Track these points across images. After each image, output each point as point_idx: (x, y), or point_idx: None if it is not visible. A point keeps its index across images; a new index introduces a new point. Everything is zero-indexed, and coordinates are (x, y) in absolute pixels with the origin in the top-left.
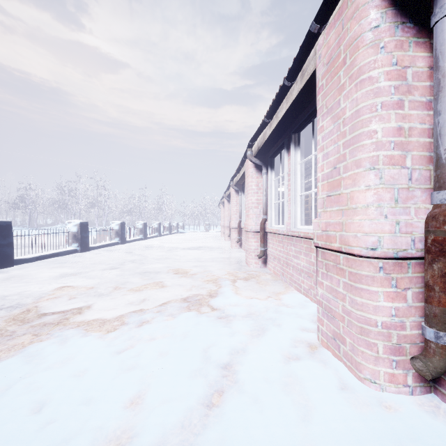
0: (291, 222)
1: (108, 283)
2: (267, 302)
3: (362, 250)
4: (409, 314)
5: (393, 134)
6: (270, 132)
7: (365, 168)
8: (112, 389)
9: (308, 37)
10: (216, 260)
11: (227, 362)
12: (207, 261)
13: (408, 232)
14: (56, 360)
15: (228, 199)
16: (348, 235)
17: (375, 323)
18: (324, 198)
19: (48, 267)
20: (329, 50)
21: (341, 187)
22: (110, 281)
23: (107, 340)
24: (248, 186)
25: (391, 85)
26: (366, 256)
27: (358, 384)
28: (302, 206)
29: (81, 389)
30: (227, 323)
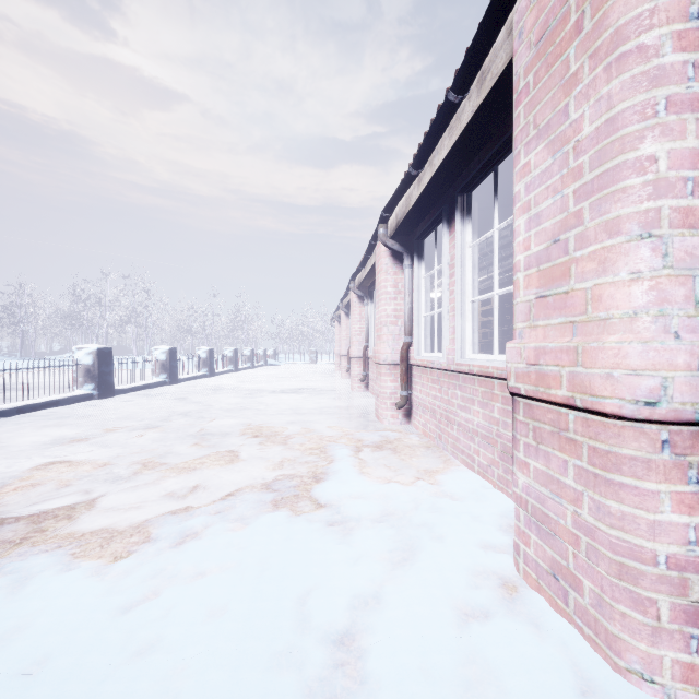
0: (456, 348)
1: (135, 455)
2: (417, 491)
3: (623, 405)
4: None
5: (691, 164)
6: (419, 193)
7: (629, 237)
8: None
9: None
10: (326, 411)
11: (345, 629)
12: (311, 413)
13: None
14: None
15: (347, 311)
16: (591, 373)
17: (652, 558)
18: (531, 302)
19: (35, 427)
20: (542, 14)
21: (570, 279)
22: (139, 451)
23: (109, 580)
24: (380, 288)
25: (689, 60)
26: (633, 418)
27: (615, 681)
28: (475, 320)
29: None
30: (345, 535)
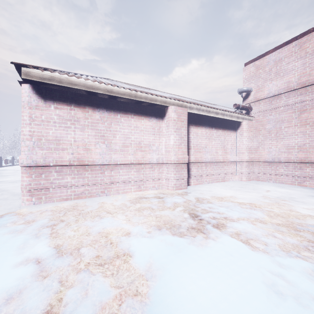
0: None
1: None
2: None
3: None
4: None
5: None
6: None
7: None
8: None
9: None
10: None
11: None
12: None
13: None
14: None
15: None
16: None
17: None
18: None
19: None
20: None
21: None
22: None
23: None
24: None
25: None
26: None
27: None
28: None
29: None
30: None
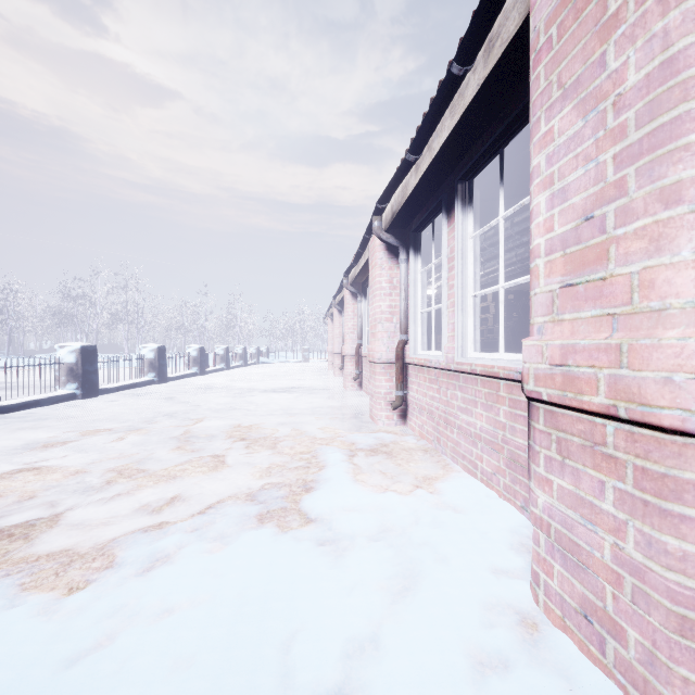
0: (456, 346)
1: (112, 461)
2: (416, 502)
3: (688, 418)
4: None
5: None
6: (417, 181)
7: (694, 205)
8: None
9: None
10: (319, 411)
11: (336, 688)
12: (303, 414)
13: None
14: None
15: (340, 309)
16: (642, 377)
17: None
18: (554, 292)
19: (10, 429)
20: None
21: (608, 262)
22: (117, 456)
23: (57, 620)
24: (374, 283)
25: None
26: None
27: None
28: (476, 316)
29: None
30: (337, 557)
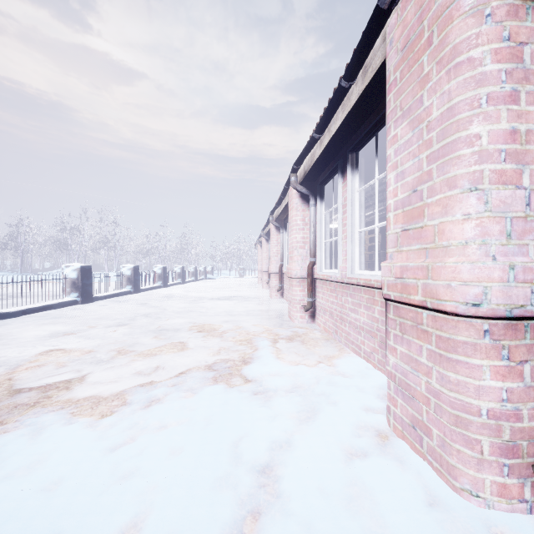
0: (347, 266)
1: (111, 345)
2: (318, 370)
3: (458, 306)
4: (527, 398)
5: (504, 140)
6: (321, 152)
7: (462, 190)
8: (95, 514)
9: (375, 17)
10: (252, 313)
11: (266, 463)
12: (240, 315)
13: (527, 280)
14: (20, 464)
15: (267, 238)
16: (437, 284)
17: (477, 411)
18: (398, 234)
19: (36, 324)
20: (405, 30)
21: (424, 218)
22: (114, 342)
23: (99, 430)
24: (292, 221)
25: (502, 69)
26: (464, 315)
27: (453, 497)
28: (362, 246)
29: (47, 516)
30: (266, 401)
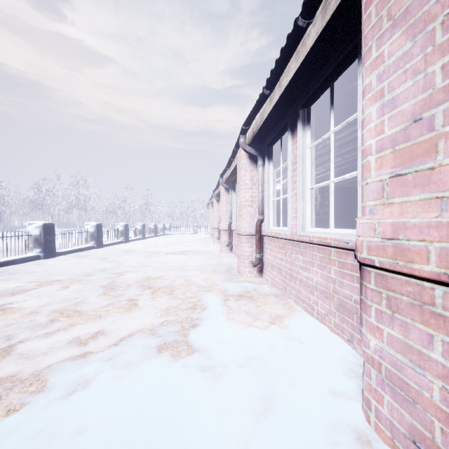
0: (298, 223)
1: (57, 304)
2: (271, 335)
3: None
4: None
5: None
6: (271, 109)
7: None
8: None
9: None
10: (203, 267)
11: None
12: (192, 269)
13: None
14: None
15: (218, 199)
16: None
17: None
18: (384, 181)
19: None
20: None
21: (436, 154)
22: (61, 300)
23: None
24: (240, 181)
25: None
26: None
27: None
28: (312, 203)
29: None
30: (214, 382)
